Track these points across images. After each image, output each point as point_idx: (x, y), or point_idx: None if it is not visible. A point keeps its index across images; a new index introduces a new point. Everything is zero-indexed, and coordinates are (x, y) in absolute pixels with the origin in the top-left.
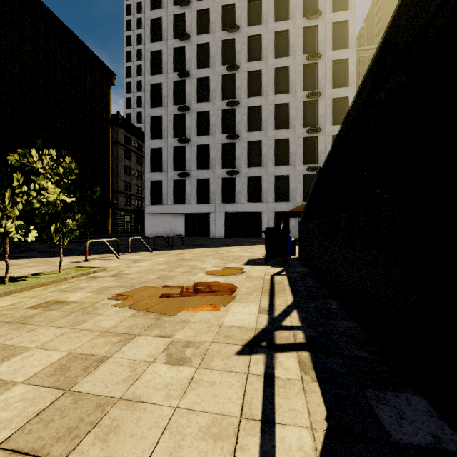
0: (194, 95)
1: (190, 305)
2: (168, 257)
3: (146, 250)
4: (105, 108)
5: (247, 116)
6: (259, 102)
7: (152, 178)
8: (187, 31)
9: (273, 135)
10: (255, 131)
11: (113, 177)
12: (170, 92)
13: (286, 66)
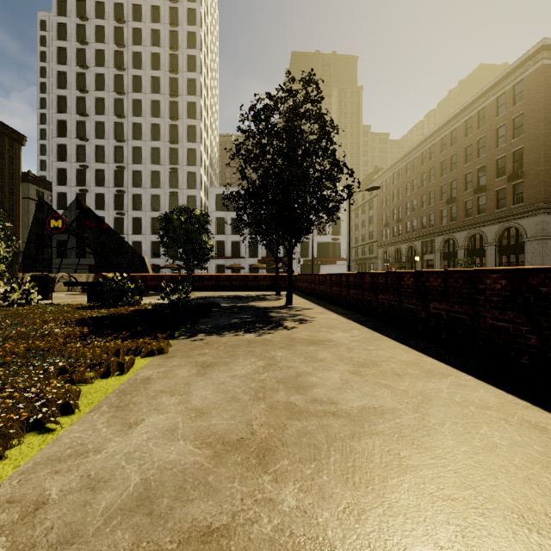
0: (93, 181)
1: None
2: None
3: None
4: (15, 168)
5: (132, 200)
6: (140, 192)
7: (59, 238)
8: (87, 135)
9: (150, 214)
10: (139, 210)
11: (24, 229)
12: (74, 176)
13: (158, 170)
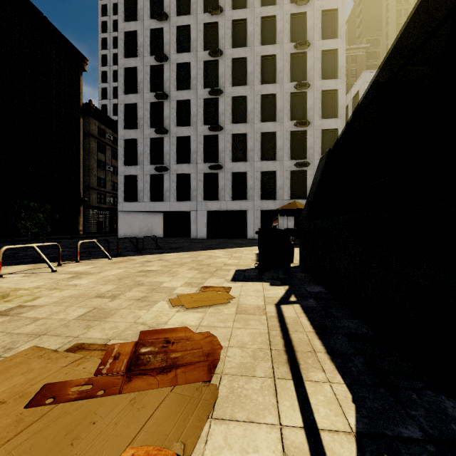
0: (173, 82)
1: (85, 455)
2: (128, 267)
3: (106, 255)
4: (75, 95)
5: (231, 107)
6: (244, 92)
7: (126, 172)
8: (165, 11)
9: (259, 128)
10: (240, 123)
11: (84, 172)
12: (146, 77)
13: (273, 54)
